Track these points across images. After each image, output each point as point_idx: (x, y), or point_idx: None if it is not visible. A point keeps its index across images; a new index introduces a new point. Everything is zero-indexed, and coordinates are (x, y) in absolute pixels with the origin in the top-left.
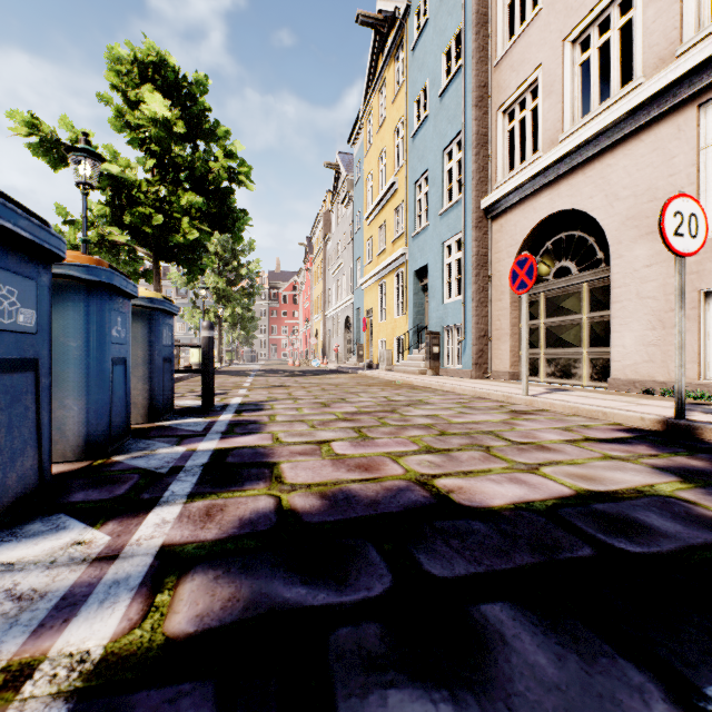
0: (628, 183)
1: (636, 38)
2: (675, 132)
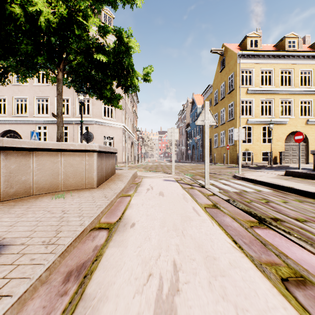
0: (26, 131)
1: (28, 108)
2: (33, 127)
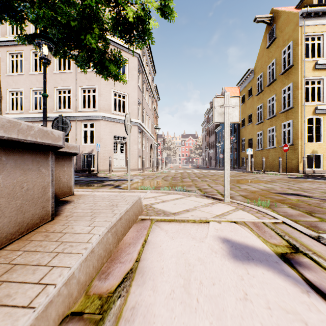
0: None
1: (23, 103)
2: None
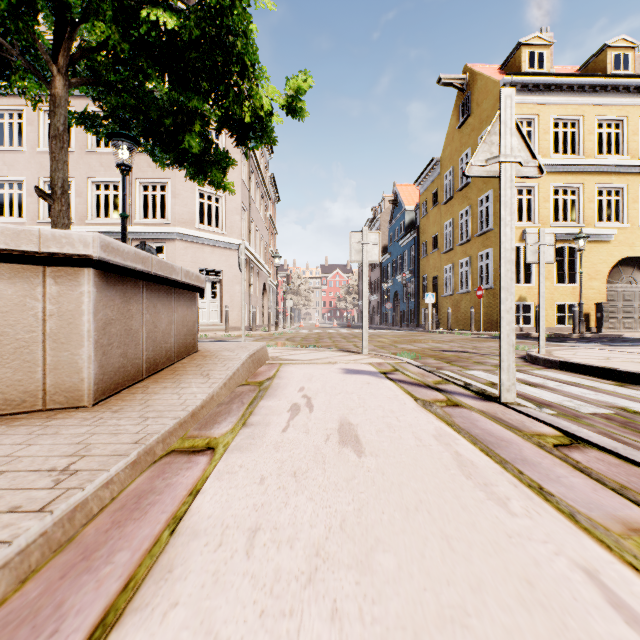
0: None
1: (25, 204)
2: None
